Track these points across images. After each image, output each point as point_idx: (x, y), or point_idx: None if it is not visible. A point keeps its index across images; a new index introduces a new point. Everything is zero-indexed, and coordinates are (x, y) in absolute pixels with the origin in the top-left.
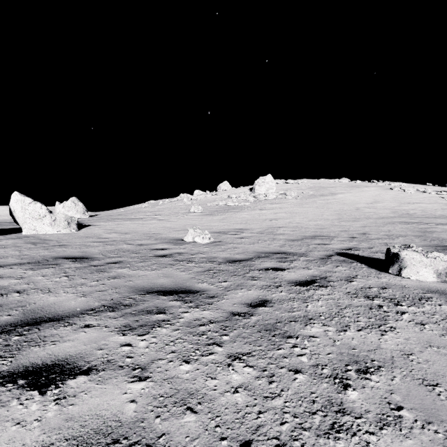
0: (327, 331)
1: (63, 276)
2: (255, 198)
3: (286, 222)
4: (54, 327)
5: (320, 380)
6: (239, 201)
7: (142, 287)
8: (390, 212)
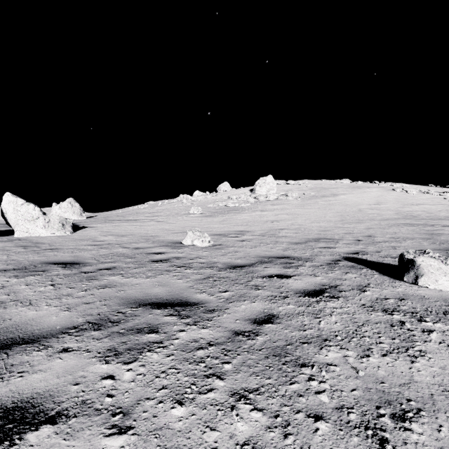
0: (346, 356)
1: (48, 284)
2: (256, 199)
3: (287, 224)
4: (26, 351)
5: (349, 431)
6: (239, 202)
7: (134, 298)
8: (394, 214)
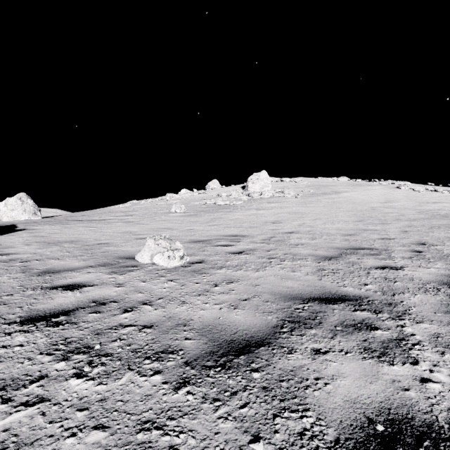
0: None
1: None
2: (249, 196)
3: (294, 225)
4: None
5: None
6: (230, 200)
7: None
8: (417, 213)
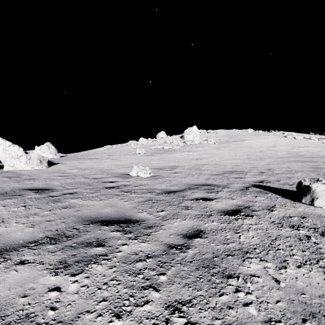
0: (266, 268)
1: (21, 206)
2: (185, 143)
3: (208, 161)
4: None
5: None
6: (172, 145)
7: (88, 217)
8: (286, 153)
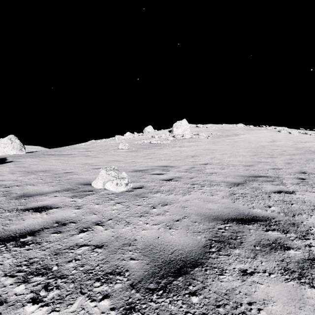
0: None
1: None
2: (174, 137)
3: (207, 158)
4: None
5: None
6: (161, 140)
7: None
8: (294, 149)
